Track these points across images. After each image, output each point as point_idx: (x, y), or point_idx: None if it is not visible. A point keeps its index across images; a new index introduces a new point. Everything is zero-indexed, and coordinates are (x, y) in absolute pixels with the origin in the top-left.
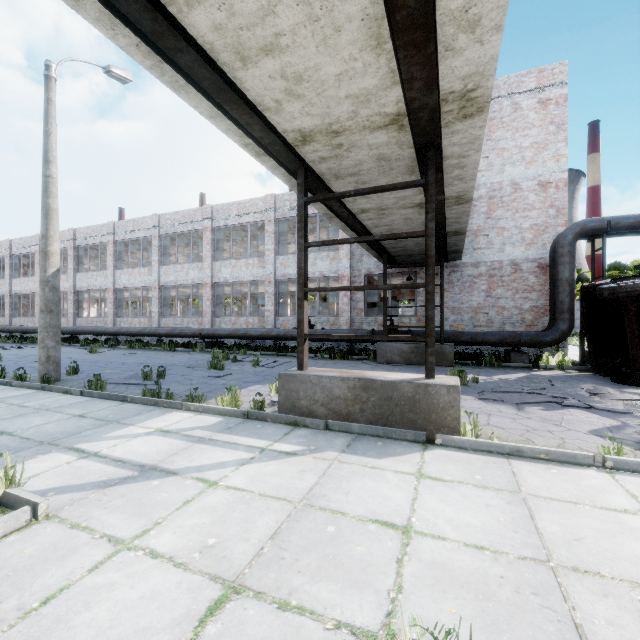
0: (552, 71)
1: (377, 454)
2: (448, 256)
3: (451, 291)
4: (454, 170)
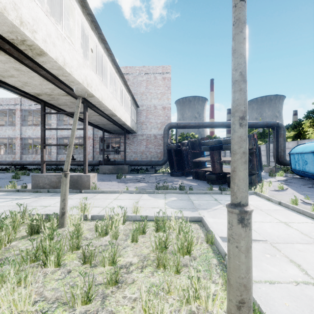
0: (166, 68)
1: (59, 196)
2: (130, 131)
3: (133, 145)
4: (101, 107)
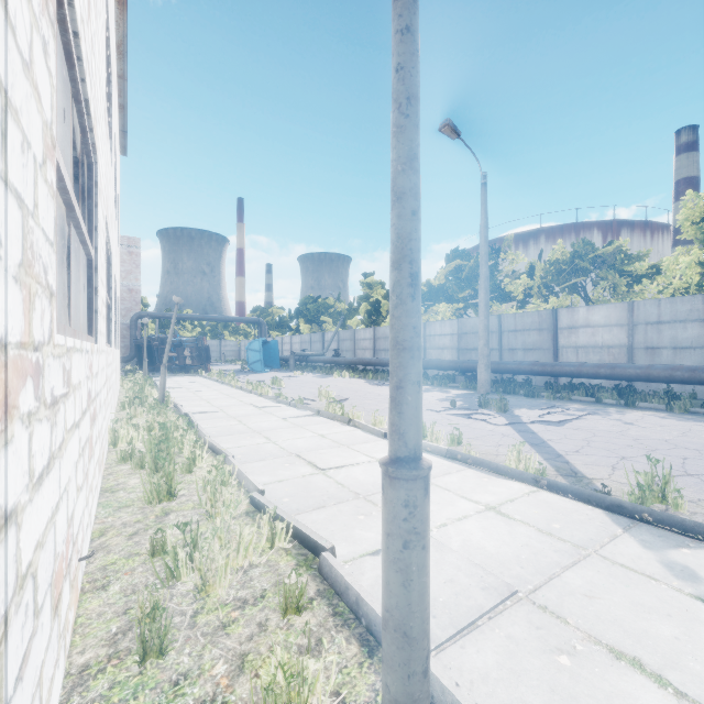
0: (135, 240)
1: None
2: None
3: None
4: None
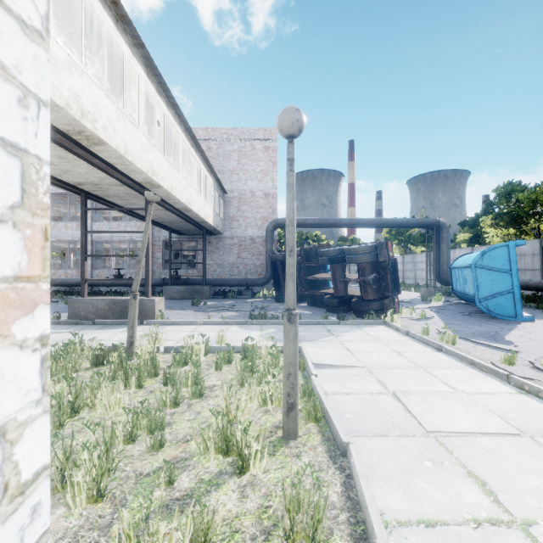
0: (271, 131)
1: (112, 329)
2: (213, 232)
3: (218, 253)
4: (170, 200)
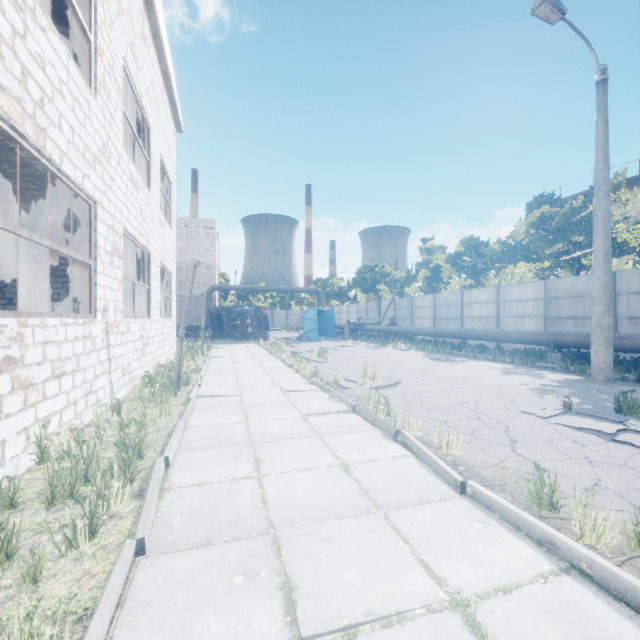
0: (211, 222)
1: None
2: None
3: None
4: None
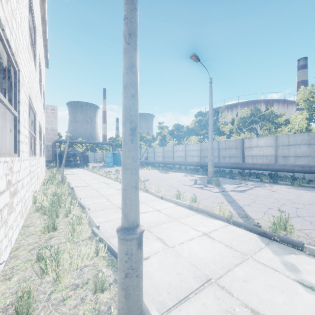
0: (54, 107)
1: None
2: None
3: None
4: None
